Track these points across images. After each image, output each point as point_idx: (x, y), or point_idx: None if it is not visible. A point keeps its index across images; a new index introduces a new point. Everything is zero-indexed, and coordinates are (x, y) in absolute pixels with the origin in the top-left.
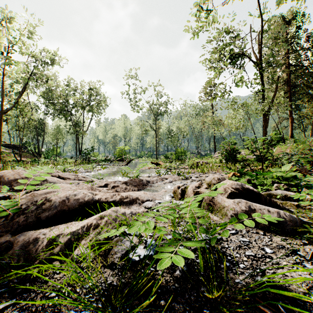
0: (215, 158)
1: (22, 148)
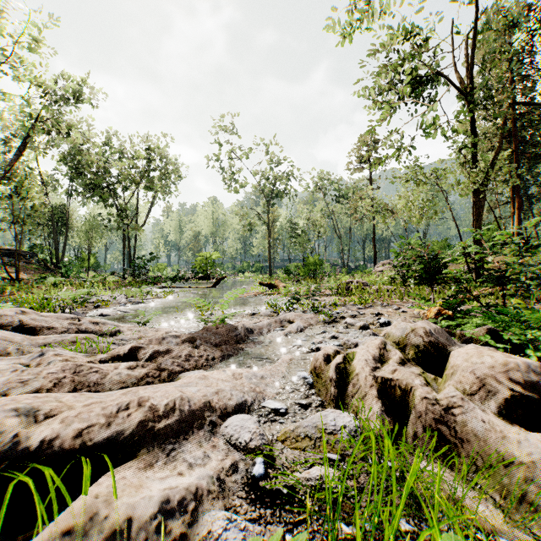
0: (378, 275)
1: (28, 256)
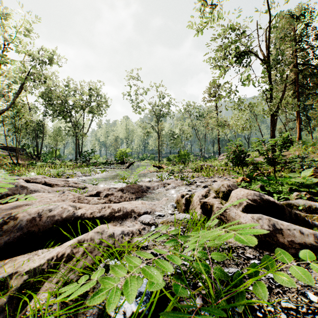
0: (220, 161)
1: (21, 150)
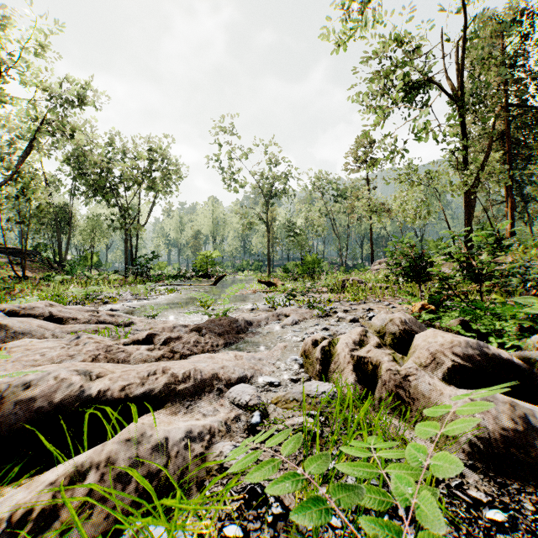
0: (374, 273)
1: (32, 255)
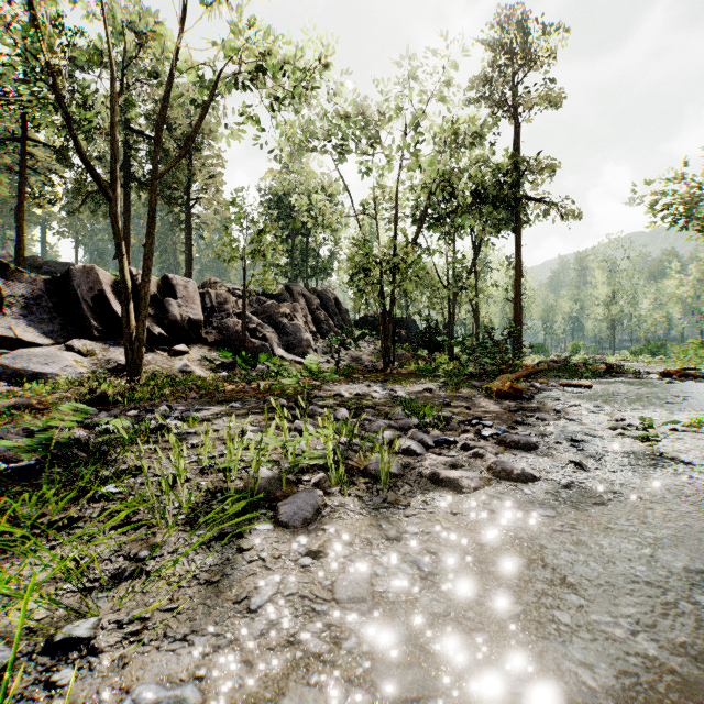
0: None
1: None
